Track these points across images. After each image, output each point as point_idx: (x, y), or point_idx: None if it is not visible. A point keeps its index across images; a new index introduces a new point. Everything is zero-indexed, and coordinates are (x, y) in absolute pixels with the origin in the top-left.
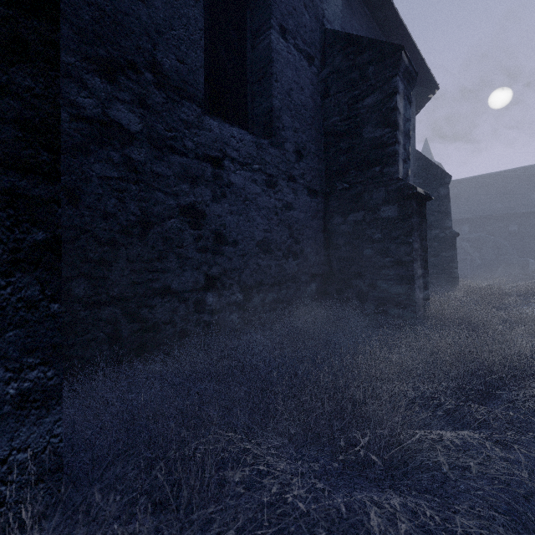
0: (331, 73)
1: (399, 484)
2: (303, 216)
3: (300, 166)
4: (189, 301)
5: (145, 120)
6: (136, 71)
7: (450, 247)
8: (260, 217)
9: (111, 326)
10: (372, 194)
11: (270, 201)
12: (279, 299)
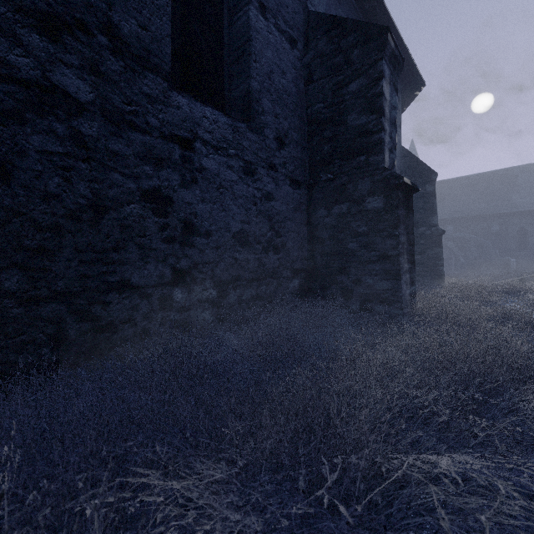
0: (315, 58)
1: (380, 531)
2: (285, 207)
3: (282, 155)
4: (153, 297)
5: (98, 90)
6: (87, 32)
7: (436, 245)
8: (237, 207)
9: (54, 326)
10: (357, 184)
11: (248, 189)
12: (258, 296)
